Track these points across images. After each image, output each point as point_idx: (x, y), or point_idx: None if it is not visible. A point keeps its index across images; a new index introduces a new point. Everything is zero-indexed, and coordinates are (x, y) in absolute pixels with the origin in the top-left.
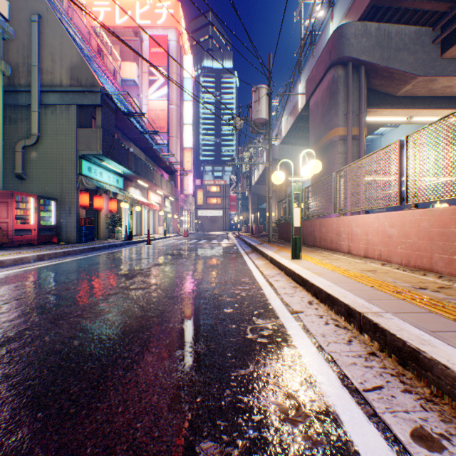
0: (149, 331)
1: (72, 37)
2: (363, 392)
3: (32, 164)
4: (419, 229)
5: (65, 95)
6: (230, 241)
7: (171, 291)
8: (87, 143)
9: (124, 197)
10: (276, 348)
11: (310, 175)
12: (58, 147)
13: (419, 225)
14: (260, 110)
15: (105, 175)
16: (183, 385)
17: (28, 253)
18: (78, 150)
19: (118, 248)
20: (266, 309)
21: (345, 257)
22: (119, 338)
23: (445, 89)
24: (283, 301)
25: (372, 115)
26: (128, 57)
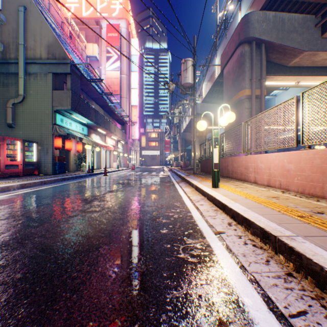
0: (97, 251)
1: (49, 23)
2: (290, 319)
3: (19, 117)
4: (312, 164)
5: (43, 65)
6: (165, 173)
7: (119, 213)
8: (60, 101)
9: (87, 140)
10: (205, 268)
11: (226, 124)
12: (38, 104)
13: (312, 162)
14: (187, 76)
15: (73, 125)
16: (123, 308)
17: (14, 182)
18: (53, 106)
19: (83, 178)
20: (194, 230)
21: (253, 186)
22: (72, 257)
23: (324, 61)
24: (207, 223)
25: (270, 80)
26: (91, 40)
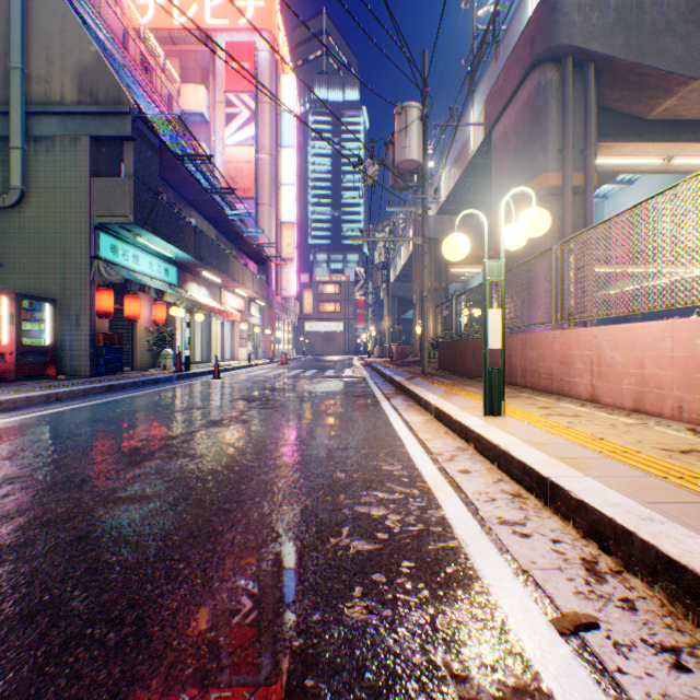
0: None
1: (85, 23)
2: None
3: (12, 240)
4: None
5: (69, 119)
6: (356, 372)
7: (211, 508)
8: (109, 203)
9: (177, 297)
10: None
11: (520, 243)
12: (57, 211)
13: None
14: (408, 145)
15: (143, 261)
16: None
17: None
18: (91, 216)
19: (160, 385)
20: (471, 603)
21: (590, 410)
22: None
23: None
24: (508, 558)
25: (604, 154)
26: (193, 77)
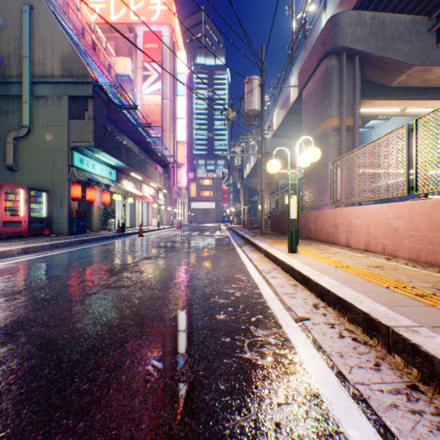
0: (122, 348)
1: (64, 29)
2: None
3: (23, 156)
4: (431, 220)
5: (56, 86)
6: (222, 233)
7: (157, 290)
8: (79, 134)
9: (117, 189)
10: (284, 377)
11: (307, 164)
12: (49, 139)
13: (431, 216)
14: (253, 101)
15: (97, 167)
16: None
17: (13, 246)
18: (69, 142)
19: (110, 240)
20: (265, 315)
21: (344, 250)
22: (83, 358)
23: None
24: (283, 304)
25: (366, 106)
26: (123, 53)
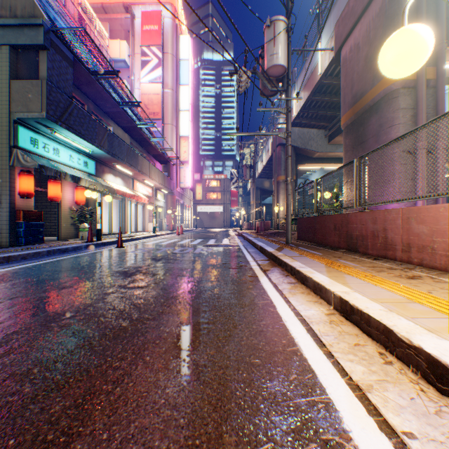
0: None
1: None
2: None
3: None
4: None
5: None
6: (232, 241)
7: None
8: (25, 101)
9: (92, 183)
10: None
11: None
12: None
13: None
14: (276, 52)
15: (63, 153)
16: None
17: None
18: (11, 112)
19: (64, 255)
20: None
21: None
22: None
23: None
24: None
25: None
26: (119, 36)
